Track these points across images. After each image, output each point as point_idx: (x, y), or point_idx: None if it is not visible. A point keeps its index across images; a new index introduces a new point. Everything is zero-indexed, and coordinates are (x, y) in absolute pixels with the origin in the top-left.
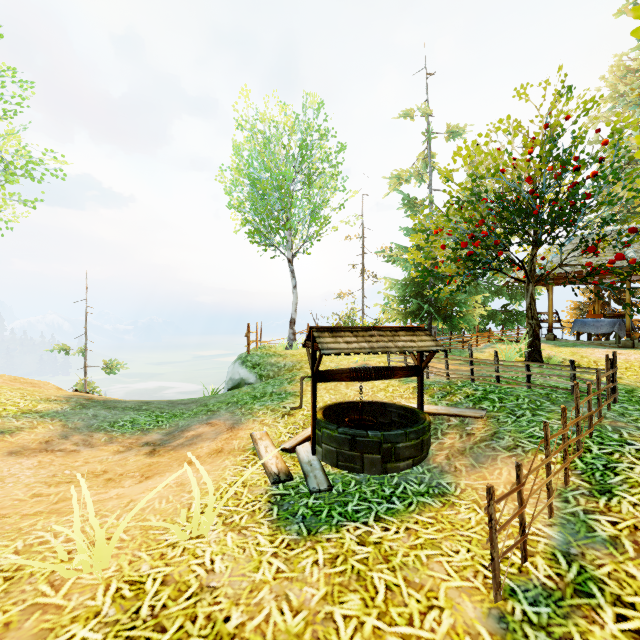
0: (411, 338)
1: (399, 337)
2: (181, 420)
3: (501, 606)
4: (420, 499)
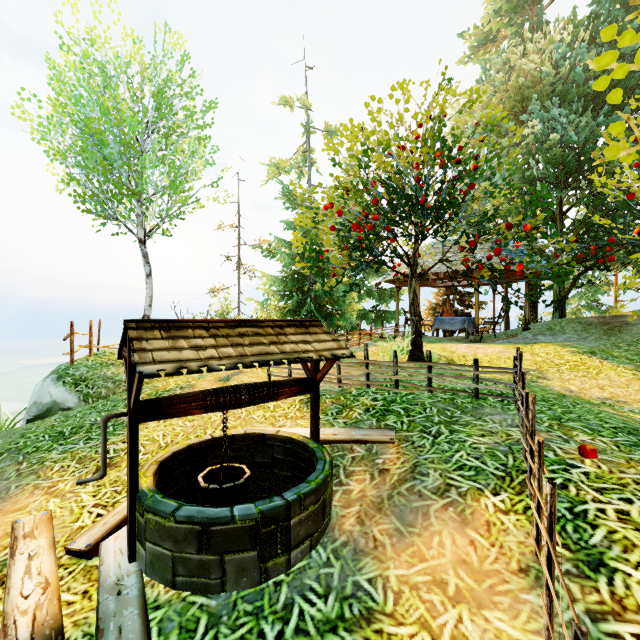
0: (304, 337)
1: (286, 336)
2: None
3: None
4: None
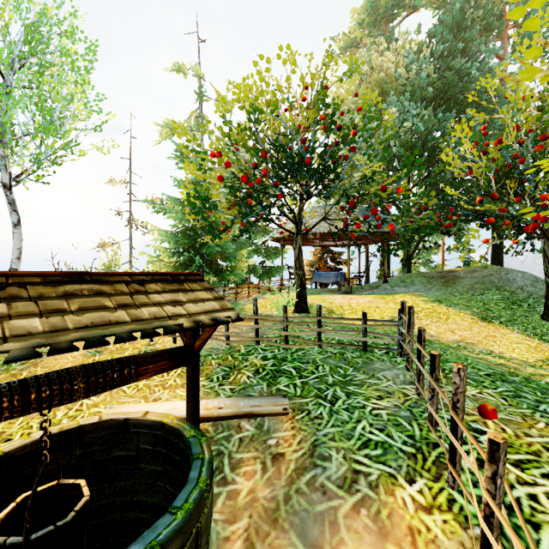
0: (174, 296)
1: (147, 295)
2: None
3: None
4: None
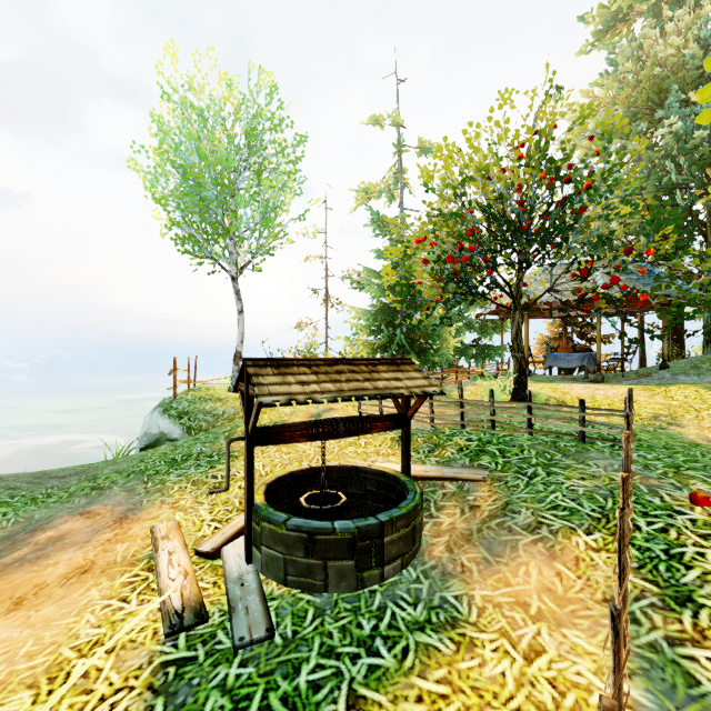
0: (395, 375)
1: (379, 374)
2: (41, 509)
3: None
4: (420, 638)
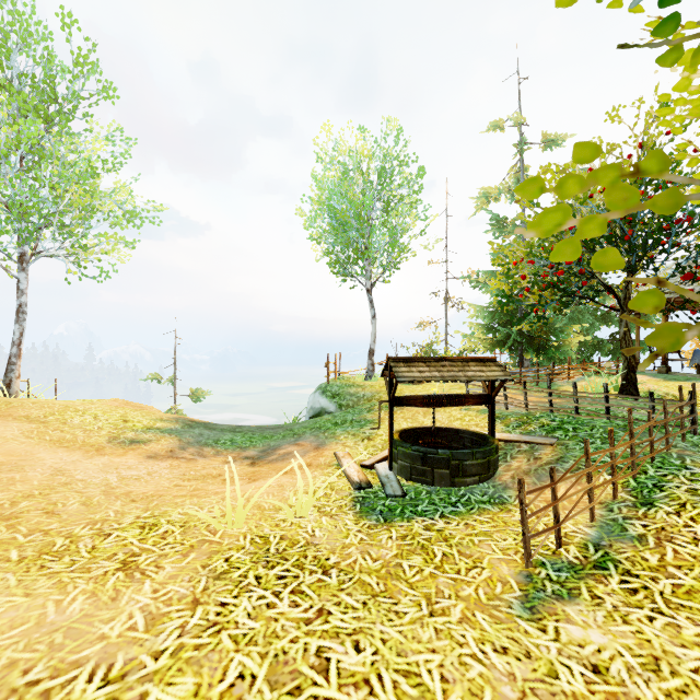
0: (481, 368)
1: (469, 367)
2: (272, 441)
3: (530, 570)
4: (481, 506)
